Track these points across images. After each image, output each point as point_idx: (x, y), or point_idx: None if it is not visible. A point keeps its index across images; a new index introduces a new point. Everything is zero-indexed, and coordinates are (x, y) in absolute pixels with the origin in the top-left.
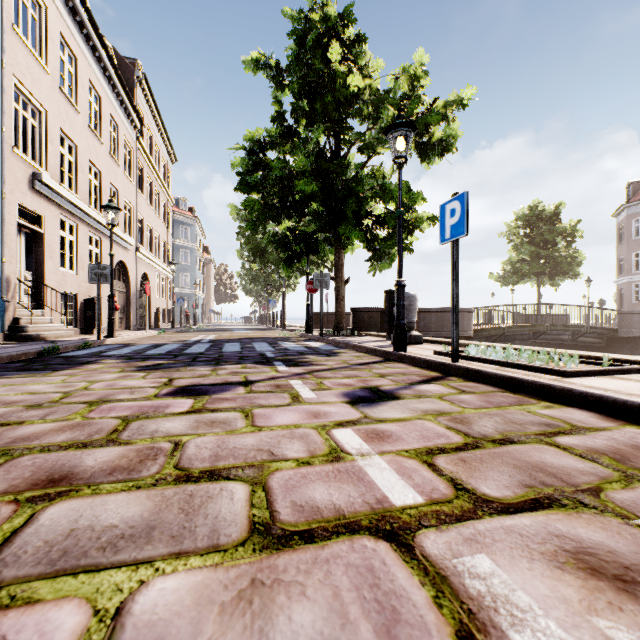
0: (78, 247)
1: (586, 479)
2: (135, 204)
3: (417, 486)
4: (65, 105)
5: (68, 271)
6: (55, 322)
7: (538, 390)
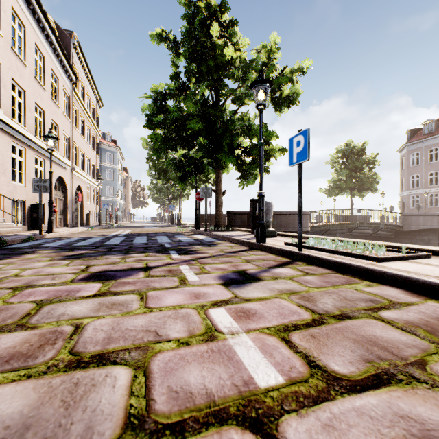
0: (26, 166)
1: (411, 352)
2: (71, 136)
3: (278, 365)
4: (15, 60)
5: (18, 184)
6: (7, 221)
7: (360, 272)
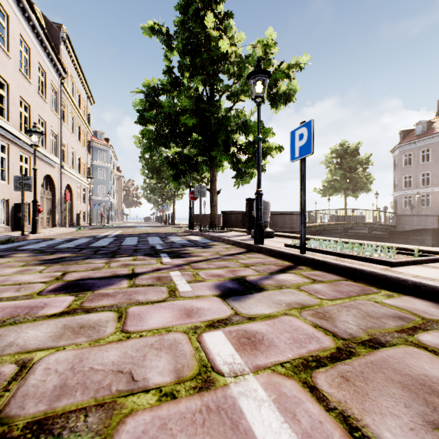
0: (9, 163)
1: None
2: (60, 132)
3: (307, 437)
4: None
5: (0, 181)
6: None
7: (375, 279)
